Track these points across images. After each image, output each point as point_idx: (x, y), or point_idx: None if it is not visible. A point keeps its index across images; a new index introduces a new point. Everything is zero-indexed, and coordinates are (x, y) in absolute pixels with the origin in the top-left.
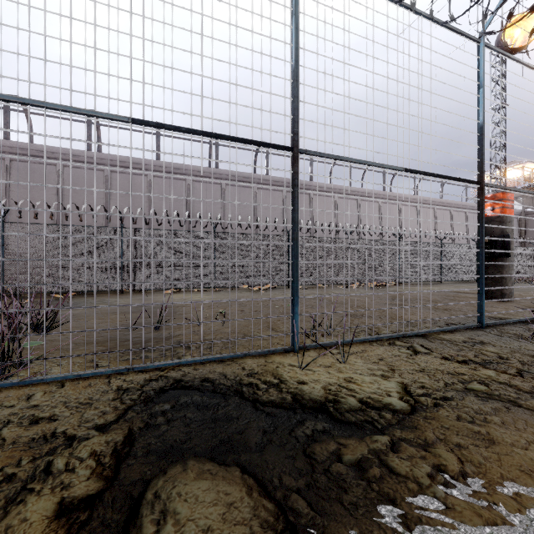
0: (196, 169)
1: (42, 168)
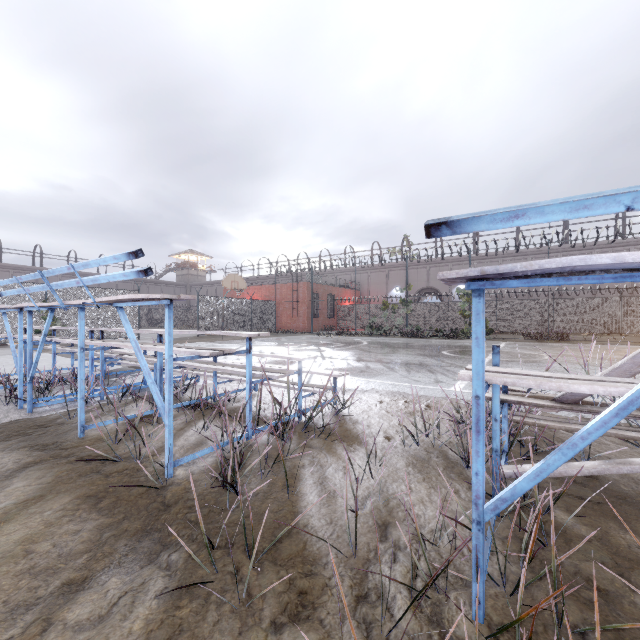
0: (601, 243)
1: (490, 264)
